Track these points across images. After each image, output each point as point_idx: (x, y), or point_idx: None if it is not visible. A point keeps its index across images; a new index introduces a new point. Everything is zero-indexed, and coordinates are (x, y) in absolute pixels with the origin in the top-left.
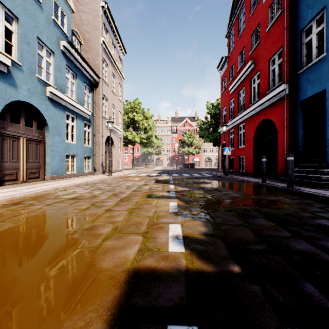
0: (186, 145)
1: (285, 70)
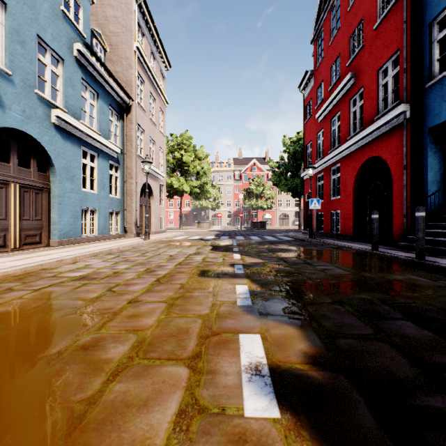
0: (254, 197)
1: (405, 83)
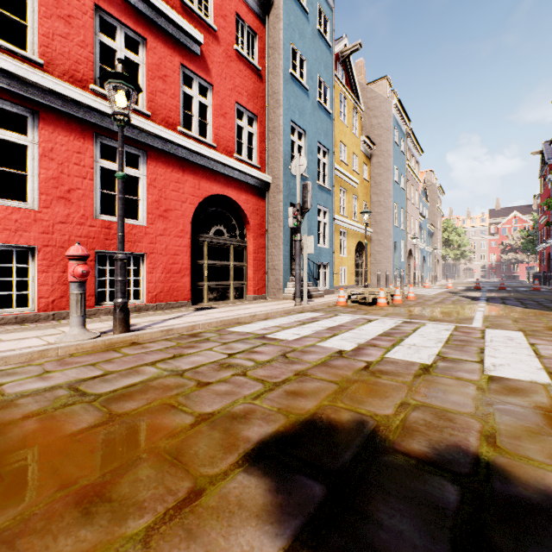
0: (512, 251)
1: (550, 233)
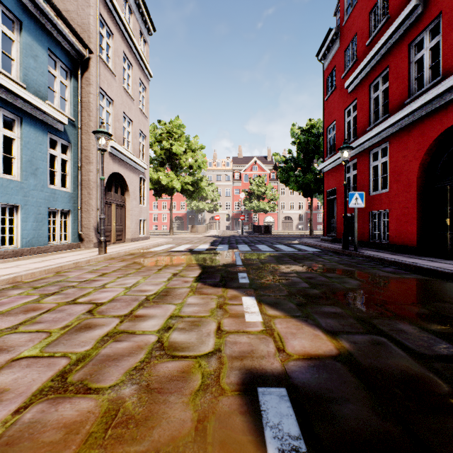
0: (255, 198)
1: None
